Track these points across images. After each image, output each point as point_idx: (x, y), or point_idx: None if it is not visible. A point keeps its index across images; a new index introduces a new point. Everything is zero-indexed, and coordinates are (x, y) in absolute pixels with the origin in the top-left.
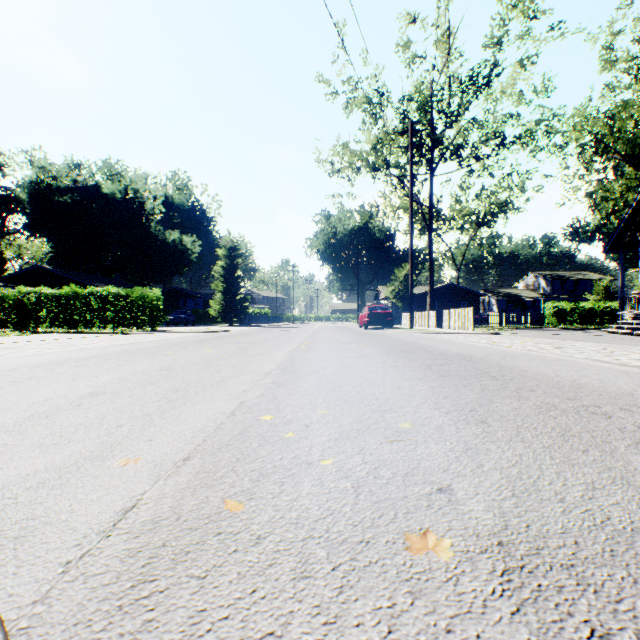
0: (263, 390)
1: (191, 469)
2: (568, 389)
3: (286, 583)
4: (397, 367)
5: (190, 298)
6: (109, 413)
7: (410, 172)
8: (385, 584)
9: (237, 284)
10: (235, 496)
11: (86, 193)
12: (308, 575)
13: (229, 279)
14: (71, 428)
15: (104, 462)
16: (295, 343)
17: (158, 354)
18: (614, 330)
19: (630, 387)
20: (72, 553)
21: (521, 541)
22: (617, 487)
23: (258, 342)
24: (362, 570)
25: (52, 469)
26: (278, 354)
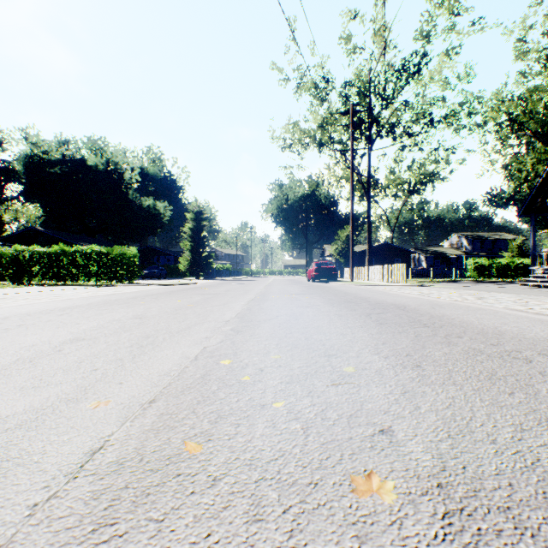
0: (223, 336)
1: (156, 411)
2: (491, 336)
3: (239, 527)
4: (341, 316)
5: (162, 255)
6: (86, 358)
7: (351, 147)
8: (333, 528)
9: (203, 243)
10: (194, 437)
11: (73, 165)
12: (260, 518)
13: (196, 239)
14: (51, 372)
15: (77, 404)
16: (252, 294)
17: (133, 304)
18: (527, 283)
19: (546, 334)
20: (40, 495)
21: (459, 483)
22: (543, 429)
23: (220, 293)
24: (311, 513)
25: (30, 411)
26: (237, 304)
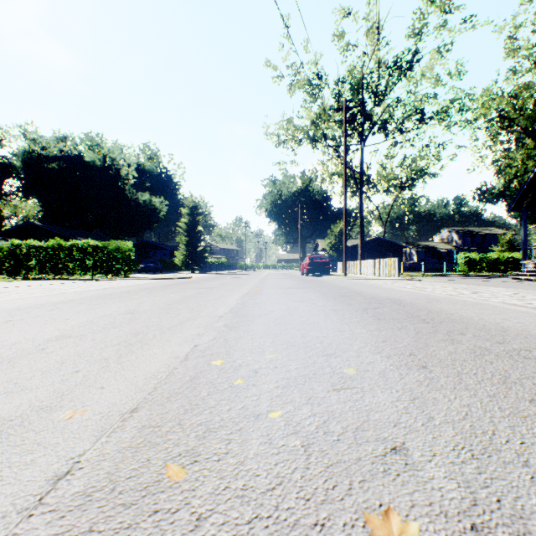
0: (216, 333)
1: (137, 423)
2: (495, 332)
3: None
4: (336, 310)
5: (159, 249)
6: (69, 357)
7: (344, 143)
8: None
9: (198, 238)
10: (178, 458)
11: (71, 161)
12: None
13: (191, 233)
14: (28, 374)
15: (50, 414)
16: (246, 288)
17: (126, 298)
18: (518, 277)
19: None
20: None
21: (497, 524)
22: None
23: (215, 287)
24: None
25: None
26: (231, 298)
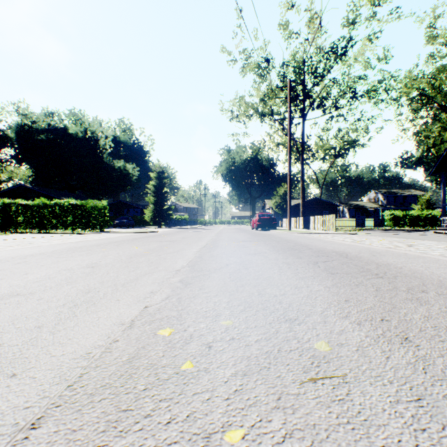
0: (170, 291)
1: None
2: None
3: None
4: (289, 264)
5: (131, 208)
6: None
7: (289, 116)
8: None
9: (164, 198)
10: None
11: (57, 133)
12: None
13: (158, 194)
14: None
15: None
16: (204, 241)
17: (94, 251)
18: (440, 231)
19: None
20: None
21: None
22: None
23: (176, 240)
24: None
25: None
26: (190, 251)
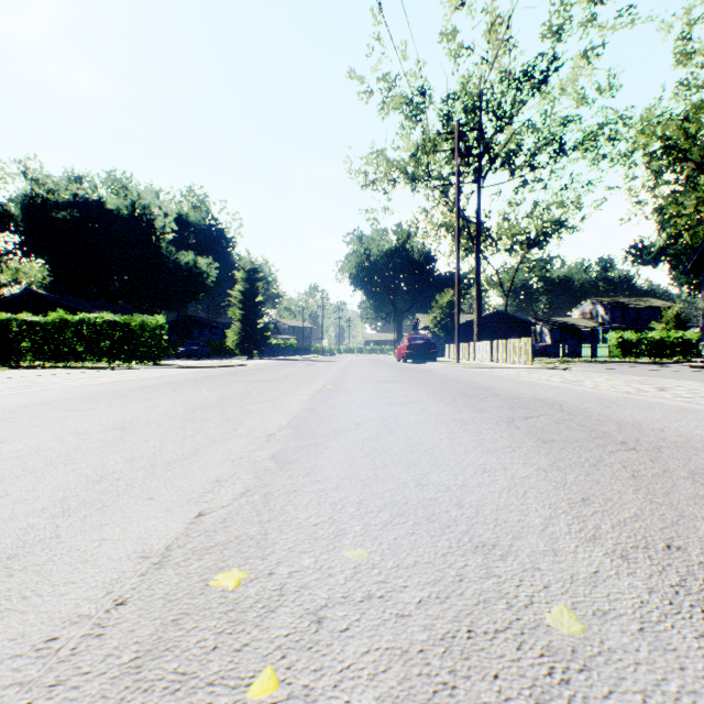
0: (251, 477)
1: None
2: None
3: None
4: (465, 423)
5: (206, 327)
6: None
7: (457, 180)
8: None
9: (257, 311)
10: None
11: (88, 209)
12: None
13: (248, 306)
14: None
15: None
16: (320, 381)
17: (133, 399)
18: (701, 364)
19: None
20: None
21: None
22: None
23: (274, 380)
24: None
25: None
26: (295, 399)
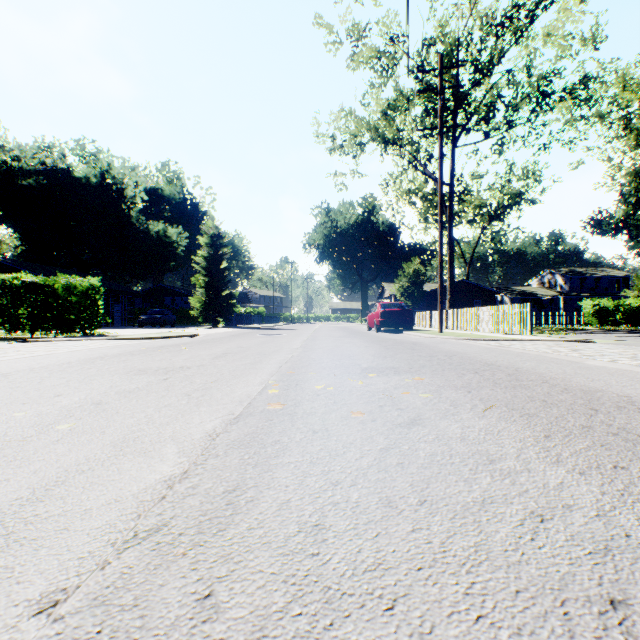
0: None
1: None
2: None
3: None
4: None
5: (178, 296)
6: None
7: (440, 123)
8: None
9: (222, 278)
10: None
11: (55, 176)
12: None
13: (212, 272)
14: None
15: None
16: (265, 371)
17: None
18: None
19: None
20: None
21: None
22: None
23: (190, 367)
24: None
25: None
26: (107, 494)
